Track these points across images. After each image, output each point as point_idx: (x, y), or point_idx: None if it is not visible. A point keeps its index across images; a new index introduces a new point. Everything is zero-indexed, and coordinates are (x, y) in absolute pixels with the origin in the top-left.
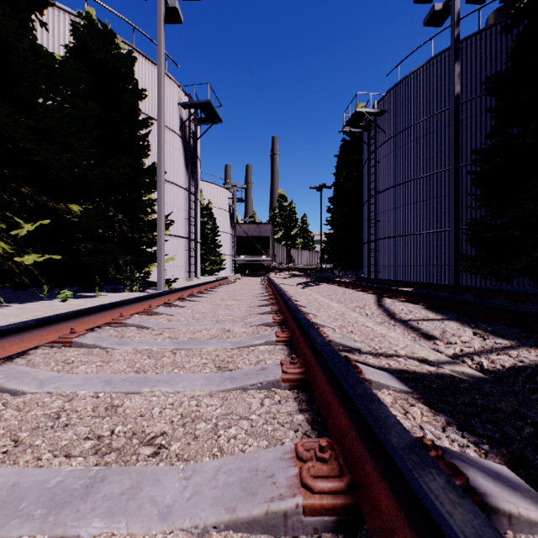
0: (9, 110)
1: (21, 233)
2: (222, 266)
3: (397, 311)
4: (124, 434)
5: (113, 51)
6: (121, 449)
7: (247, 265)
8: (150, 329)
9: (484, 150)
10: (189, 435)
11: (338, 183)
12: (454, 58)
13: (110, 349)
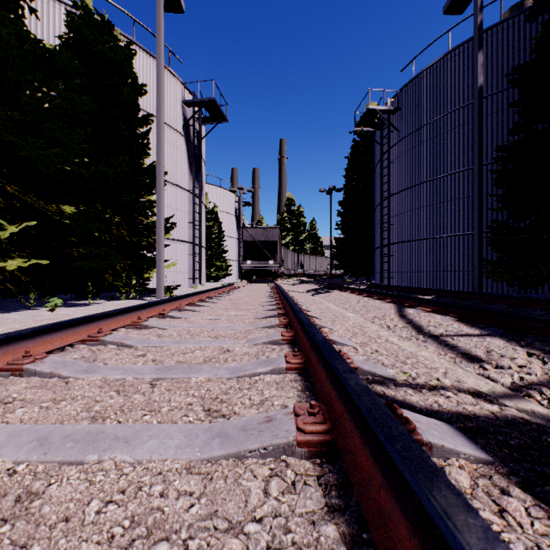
0: None
1: (3, 235)
2: (228, 271)
3: (424, 323)
4: None
5: (110, 43)
6: None
7: (254, 271)
8: (133, 347)
9: (509, 147)
10: None
11: (348, 186)
12: (477, 46)
13: (71, 379)
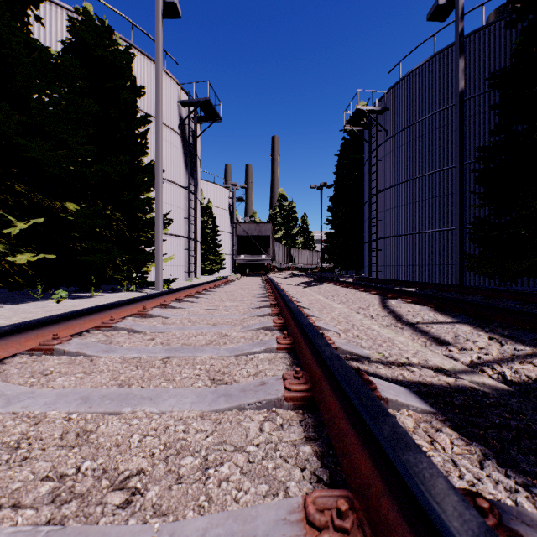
0: (0, 104)
1: (14, 231)
2: (222, 265)
3: (403, 313)
4: (93, 471)
5: (110, 47)
6: (85, 495)
7: (247, 264)
8: (142, 333)
9: (489, 147)
10: (171, 475)
11: (338, 182)
12: (458, 53)
13: (95, 357)
